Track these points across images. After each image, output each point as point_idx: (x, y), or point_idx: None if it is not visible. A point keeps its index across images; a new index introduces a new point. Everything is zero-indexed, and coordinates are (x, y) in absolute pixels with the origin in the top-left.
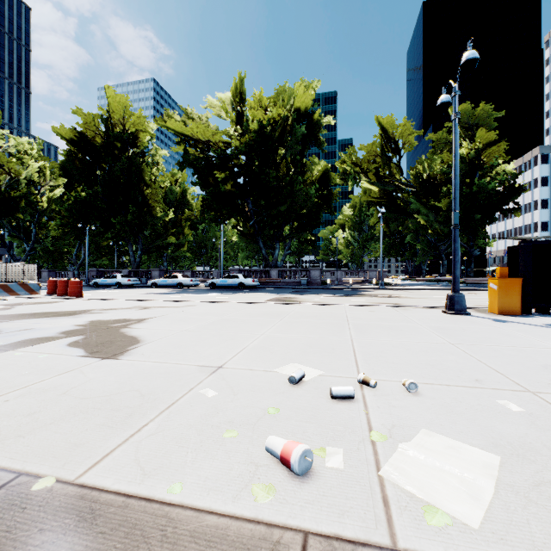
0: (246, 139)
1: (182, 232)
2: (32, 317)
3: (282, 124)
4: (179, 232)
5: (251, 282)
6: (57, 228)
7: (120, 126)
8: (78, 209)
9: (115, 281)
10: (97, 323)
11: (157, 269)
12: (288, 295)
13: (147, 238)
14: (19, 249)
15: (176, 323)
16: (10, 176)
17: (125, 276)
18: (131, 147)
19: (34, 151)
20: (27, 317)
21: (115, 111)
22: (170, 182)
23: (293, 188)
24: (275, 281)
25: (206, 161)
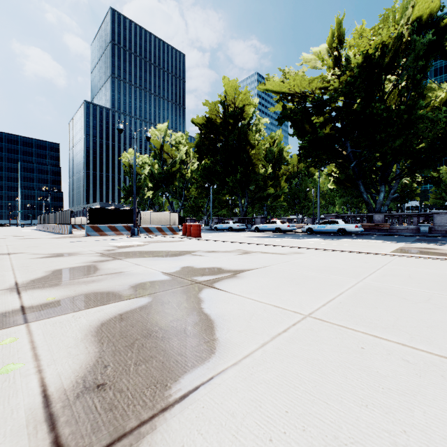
0: (346, 76)
1: (278, 185)
2: (144, 255)
3: (394, 44)
4: (276, 186)
5: (354, 228)
6: (196, 190)
7: (232, 106)
8: (206, 174)
9: (228, 226)
10: (186, 271)
11: (259, 216)
12: (420, 245)
13: (251, 192)
14: (176, 205)
15: (286, 286)
16: (172, 159)
17: (235, 222)
18: (239, 120)
19: (183, 140)
20: (141, 255)
21: (229, 95)
22: (269, 144)
23: (410, 115)
24: (381, 228)
25: (303, 109)
